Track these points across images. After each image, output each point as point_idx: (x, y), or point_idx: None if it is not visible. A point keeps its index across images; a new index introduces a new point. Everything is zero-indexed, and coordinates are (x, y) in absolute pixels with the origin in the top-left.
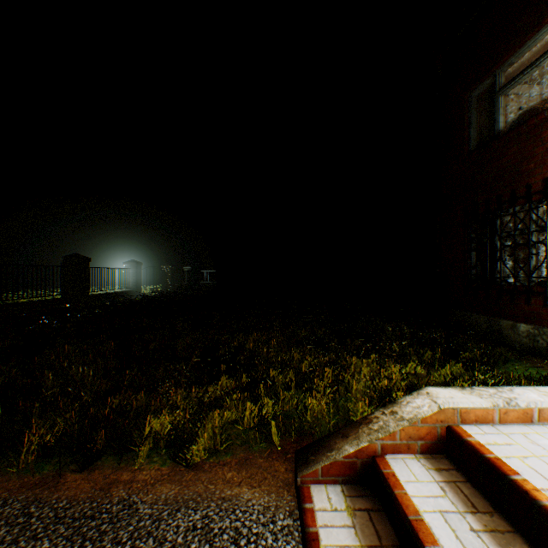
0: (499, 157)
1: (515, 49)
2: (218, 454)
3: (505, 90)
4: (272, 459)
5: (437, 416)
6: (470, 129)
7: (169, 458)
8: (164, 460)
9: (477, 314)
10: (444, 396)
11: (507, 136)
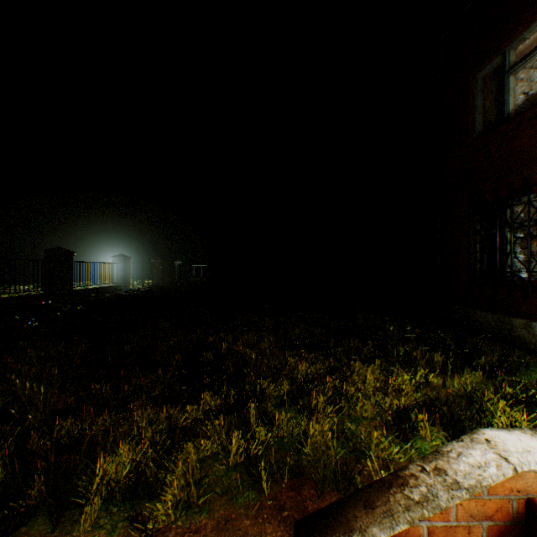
0: (510, 142)
1: (529, 22)
2: (190, 511)
3: (517, 68)
4: (263, 520)
5: (511, 483)
6: (475, 114)
7: (121, 520)
8: (114, 523)
9: (484, 312)
10: (517, 449)
11: (520, 118)
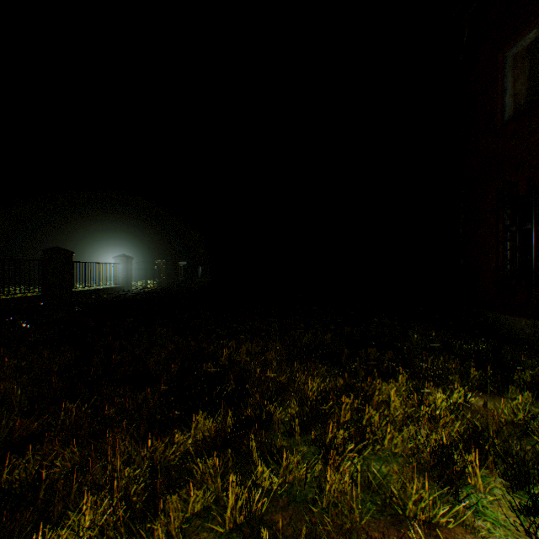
0: None
1: None
2: None
3: None
4: None
5: None
6: (505, 96)
7: None
8: None
9: (516, 317)
10: None
11: None
